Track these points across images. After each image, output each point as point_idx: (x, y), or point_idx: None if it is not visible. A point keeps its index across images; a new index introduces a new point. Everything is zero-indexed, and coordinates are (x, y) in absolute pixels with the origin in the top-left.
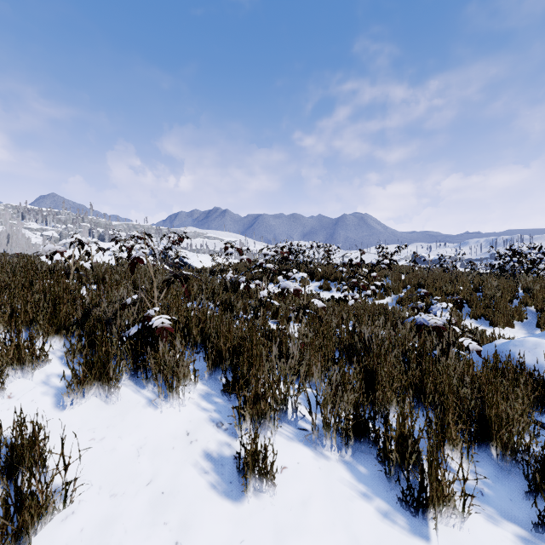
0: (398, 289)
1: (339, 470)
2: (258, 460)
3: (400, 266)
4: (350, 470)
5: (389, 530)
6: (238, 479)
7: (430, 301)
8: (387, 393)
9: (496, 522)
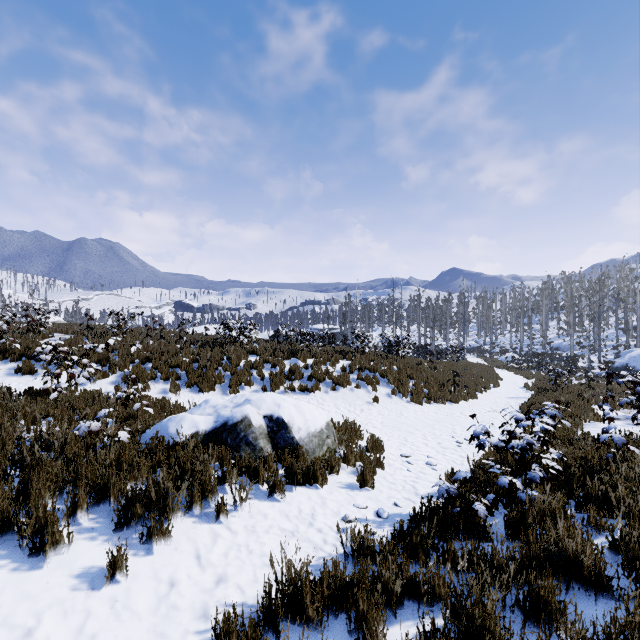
0: (125, 365)
1: None
2: None
3: (138, 332)
4: None
5: (16, 575)
6: None
7: (155, 375)
8: (42, 492)
9: (94, 539)
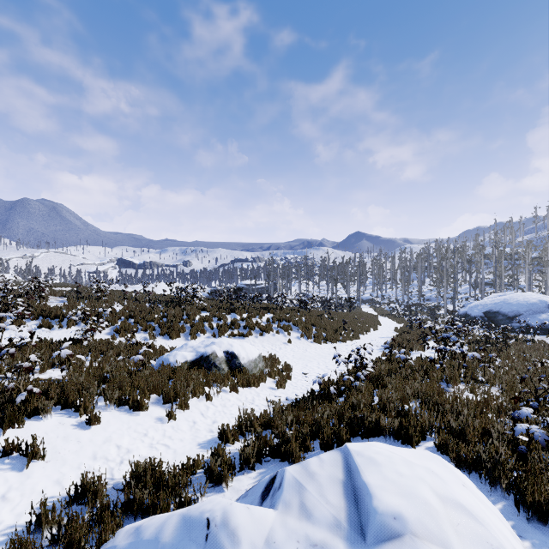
0: (115, 321)
1: (115, 413)
2: (94, 416)
3: (114, 295)
4: (118, 411)
5: (131, 417)
6: (86, 426)
7: (138, 327)
8: (126, 388)
9: (155, 407)
